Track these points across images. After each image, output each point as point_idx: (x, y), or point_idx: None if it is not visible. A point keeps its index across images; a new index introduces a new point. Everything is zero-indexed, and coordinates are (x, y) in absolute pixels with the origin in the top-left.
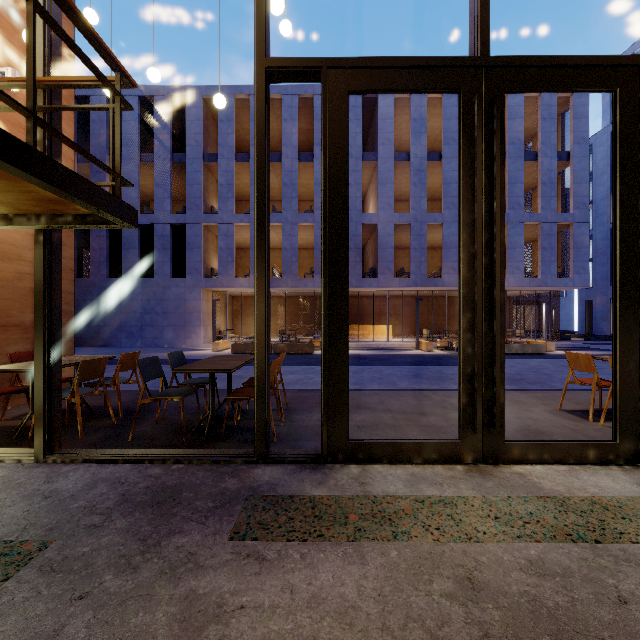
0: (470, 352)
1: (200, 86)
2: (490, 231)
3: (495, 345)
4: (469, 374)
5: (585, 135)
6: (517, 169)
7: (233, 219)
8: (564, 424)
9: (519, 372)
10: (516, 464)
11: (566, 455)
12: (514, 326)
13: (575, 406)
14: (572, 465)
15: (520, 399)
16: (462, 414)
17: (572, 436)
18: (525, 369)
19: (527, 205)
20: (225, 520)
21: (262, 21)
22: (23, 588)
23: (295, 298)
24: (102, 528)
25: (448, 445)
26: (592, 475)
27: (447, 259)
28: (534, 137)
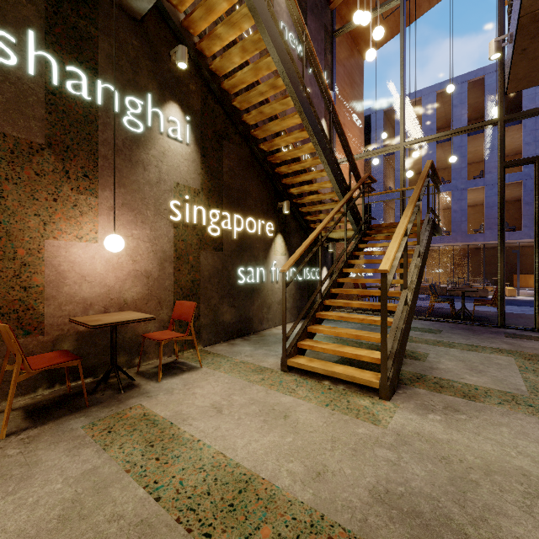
0: None
1: (381, 104)
2: None
3: None
4: None
5: None
6: None
7: (407, 194)
8: None
9: None
10: None
11: None
12: None
13: None
14: None
15: None
16: None
17: None
18: None
19: None
20: (499, 335)
21: (502, 147)
22: (448, 334)
23: (459, 250)
24: (454, 330)
25: None
26: None
27: None
28: None
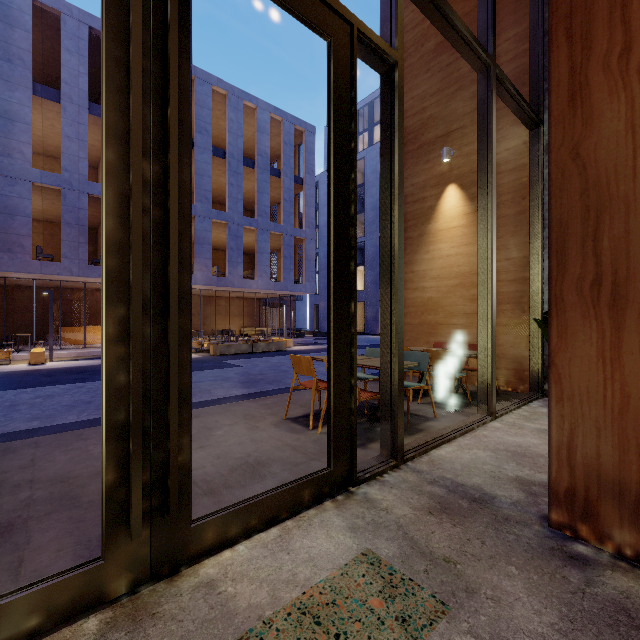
0: (124, 381)
1: None
2: (165, 162)
3: (169, 365)
4: (122, 424)
5: (313, 168)
6: (265, 180)
7: None
8: (287, 441)
9: (262, 371)
10: (210, 555)
11: (279, 509)
12: (266, 325)
13: (300, 410)
14: (286, 521)
15: (250, 411)
16: (106, 506)
17: (292, 459)
18: (267, 367)
19: (275, 220)
20: None
21: None
22: None
23: None
24: None
25: (71, 582)
26: (306, 534)
27: (200, 255)
28: (279, 158)
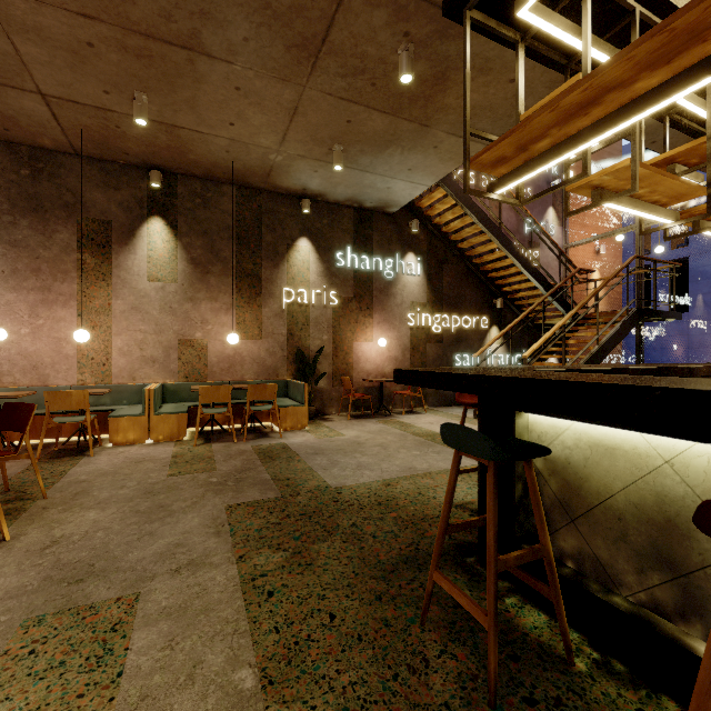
0: None
1: None
2: None
3: None
4: None
5: None
6: None
7: None
8: None
9: None
10: None
11: None
12: None
13: None
14: None
15: None
16: None
17: None
18: None
19: None
20: None
21: None
22: None
23: None
24: None
25: None
26: None
27: None
28: None
